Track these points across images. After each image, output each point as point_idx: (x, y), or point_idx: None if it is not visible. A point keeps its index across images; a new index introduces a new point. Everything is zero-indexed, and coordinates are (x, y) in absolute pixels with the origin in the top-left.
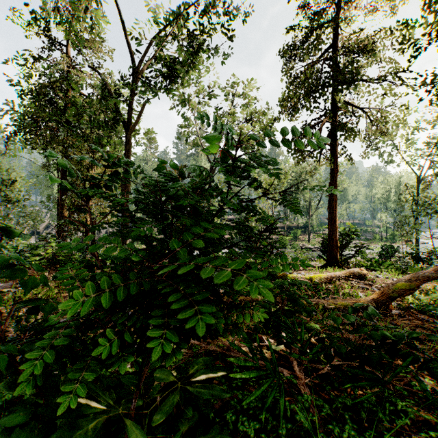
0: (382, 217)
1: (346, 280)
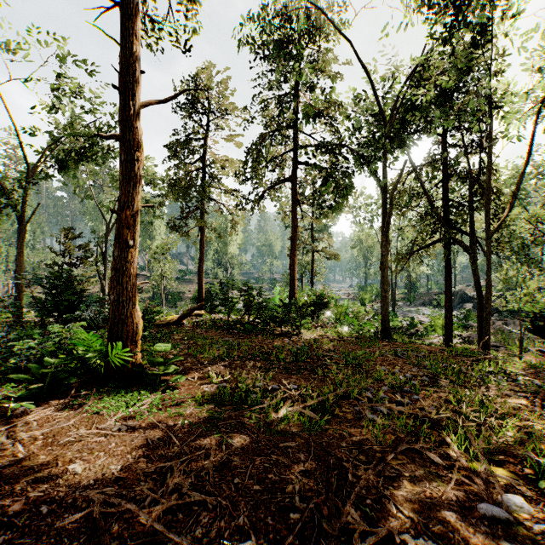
0: None
1: (190, 318)
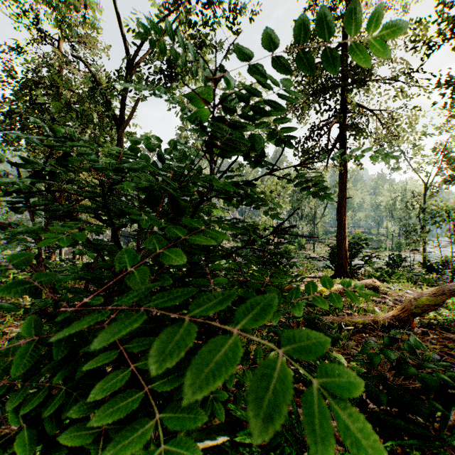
0: (388, 225)
1: None
